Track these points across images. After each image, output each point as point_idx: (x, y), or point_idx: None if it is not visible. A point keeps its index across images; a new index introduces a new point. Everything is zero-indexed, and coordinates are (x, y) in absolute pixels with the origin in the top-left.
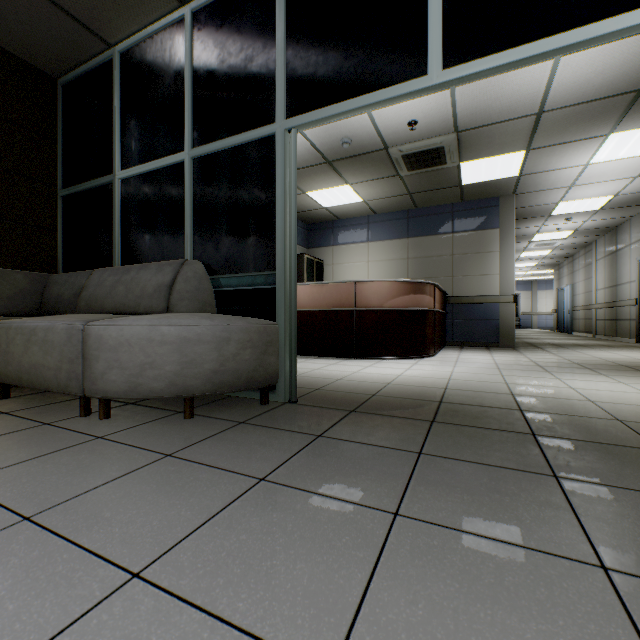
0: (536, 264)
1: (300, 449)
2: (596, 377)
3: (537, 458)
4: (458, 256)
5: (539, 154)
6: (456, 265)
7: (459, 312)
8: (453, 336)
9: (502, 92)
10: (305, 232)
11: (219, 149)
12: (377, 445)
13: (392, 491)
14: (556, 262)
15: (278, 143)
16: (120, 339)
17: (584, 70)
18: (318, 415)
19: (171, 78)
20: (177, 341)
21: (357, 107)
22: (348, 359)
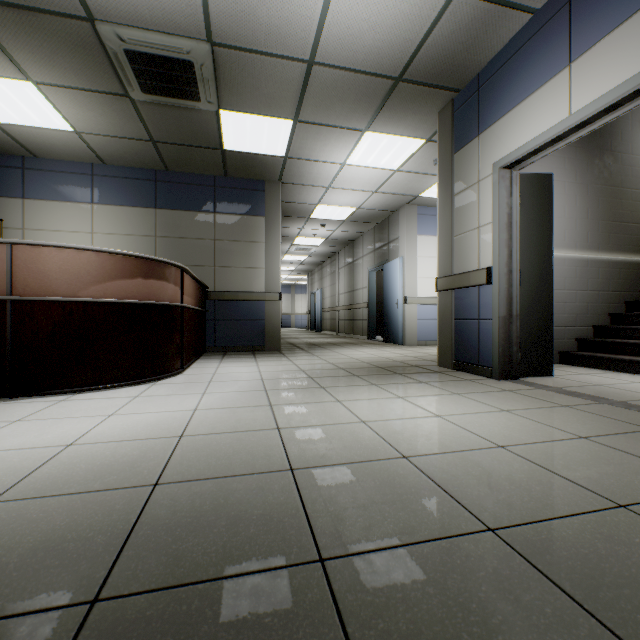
0: (295, 269)
1: None
2: (373, 390)
3: None
4: (222, 242)
5: (306, 132)
6: (219, 253)
7: (223, 310)
8: (216, 340)
9: None
10: None
11: None
12: None
13: None
14: (310, 269)
15: None
16: None
17: (360, 11)
18: None
19: None
20: None
21: None
22: None
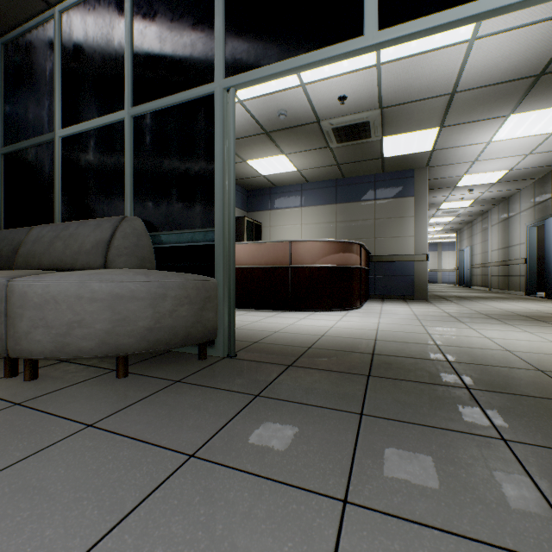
0: (441, 229)
1: (236, 413)
2: (504, 327)
3: (479, 417)
4: (379, 220)
5: (450, 131)
6: (378, 228)
7: (380, 269)
8: (375, 290)
9: (422, 72)
10: (245, 197)
11: (159, 108)
12: (317, 405)
13: (338, 467)
14: (458, 227)
15: (217, 102)
16: (46, 296)
17: (493, 54)
18: (256, 371)
19: (111, 38)
20: (109, 298)
21: (295, 67)
22: (284, 311)
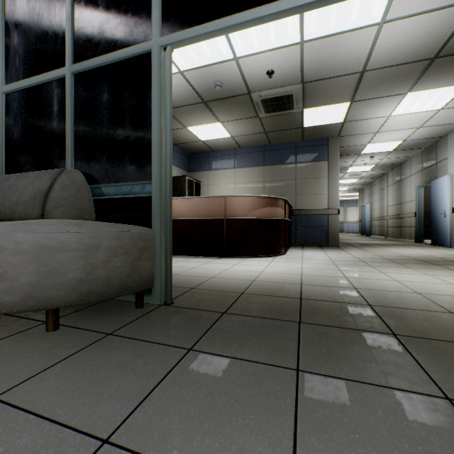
0: (347, 189)
1: (166, 373)
2: (407, 270)
3: (415, 369)
4: (300, 180)
5: (359, 106)
6: (298, 187)
7: (300, 221)
8: (296, 238)
9: (338, 51)
10: (187, 159)
11: (98, 65)
12: (251, 360)
13: (279, 451)
14: (360, 187)
15: (154, 59)
16: None
17: (398, 37)
18: (191, 319)
19: None
20: (35, 249)
21: (229, 25)
22: (220, 258)
